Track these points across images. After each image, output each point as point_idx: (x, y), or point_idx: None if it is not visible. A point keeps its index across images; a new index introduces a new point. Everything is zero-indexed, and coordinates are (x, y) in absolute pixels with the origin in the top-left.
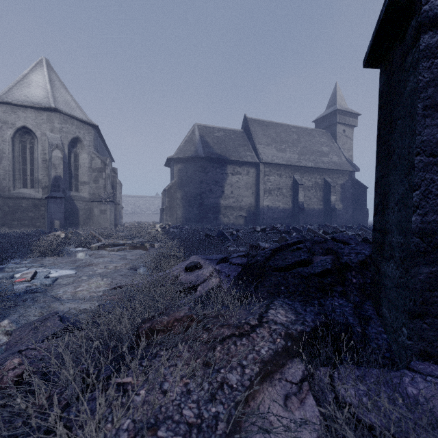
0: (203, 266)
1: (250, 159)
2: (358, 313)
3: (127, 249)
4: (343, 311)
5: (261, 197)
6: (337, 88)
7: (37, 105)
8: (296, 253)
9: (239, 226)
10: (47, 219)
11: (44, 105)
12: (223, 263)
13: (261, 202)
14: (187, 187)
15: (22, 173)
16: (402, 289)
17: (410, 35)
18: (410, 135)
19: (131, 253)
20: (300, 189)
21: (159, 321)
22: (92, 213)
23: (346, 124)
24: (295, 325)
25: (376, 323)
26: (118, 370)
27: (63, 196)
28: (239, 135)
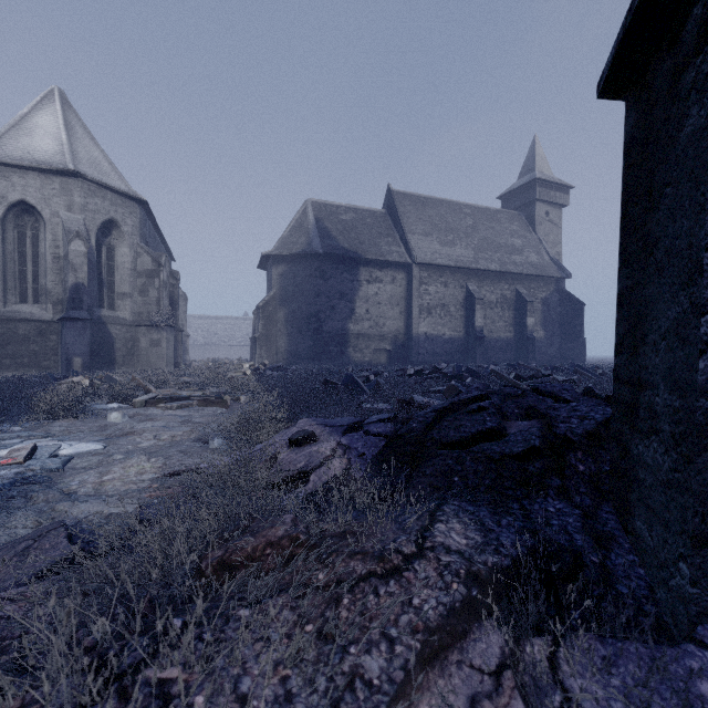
0: (320, 438)
1: (398, 258)
2: (591, 526)
3: (194, 405)
4: (564, 524)
5: (415, 319)
6: (537, 145)
7: (45, 165)
8: (478, 417)
9: (379, 367)
10: (61, 355)
11: (57, 166)
12: (353, 433)
13: (415, 328)
14: (294, 302)
15: (19, 279)
16: (677, 491)
17: (692, 34)
18: (692, 213)
19: (201, 412)
20: (478, 307)
21: (238, 546)
22: (136, 346)
23: (551, 203)
24: (483, 554)
25: (624, 546)
26: (156, 650)
27: (89, 317)
28: (379, 219)
